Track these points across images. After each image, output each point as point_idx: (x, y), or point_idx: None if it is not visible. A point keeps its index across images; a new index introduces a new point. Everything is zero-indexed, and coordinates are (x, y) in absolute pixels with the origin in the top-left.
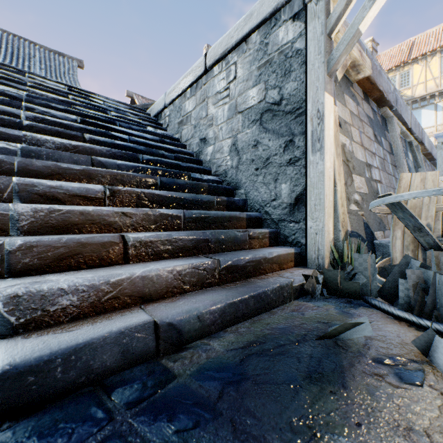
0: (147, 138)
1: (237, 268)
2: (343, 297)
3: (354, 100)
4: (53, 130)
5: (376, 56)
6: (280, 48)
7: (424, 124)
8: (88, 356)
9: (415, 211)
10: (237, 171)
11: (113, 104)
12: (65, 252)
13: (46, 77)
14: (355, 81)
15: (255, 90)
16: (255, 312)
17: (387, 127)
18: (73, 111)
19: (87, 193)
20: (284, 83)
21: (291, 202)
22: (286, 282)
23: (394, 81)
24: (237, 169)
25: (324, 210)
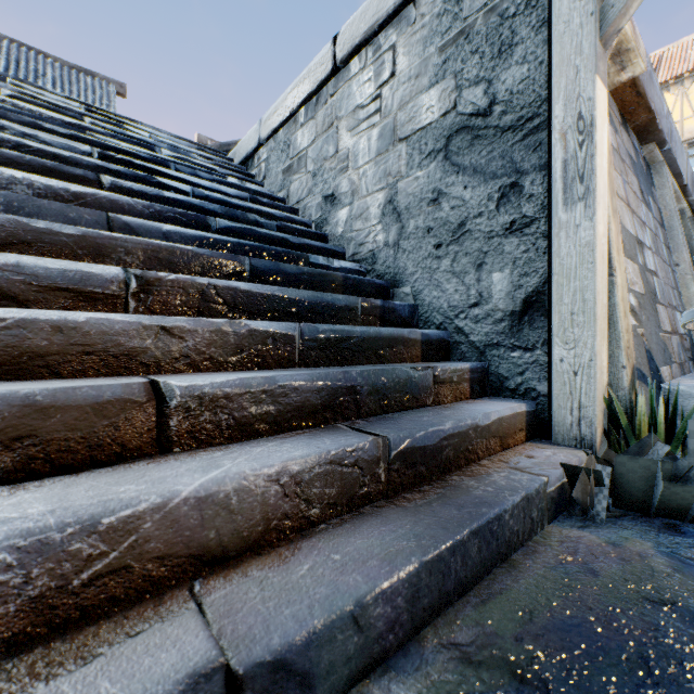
0: (227, 193)
1: (424, 455)
2: (655, 517)
3: (610, 122)
4: (35, 164)
5: None
6: (490, 1)
7: None
8: None
9: None
10: (397, 251)
11: (169, 139)
12: None
13: (47, 89)
14: (613, 86)
15: (433, 93)
16: (481, 570)
17: (653, 179)
18: (86, 140)
19: (84, 284)
20: (497, 71)
21: (513, 308)
22: (535, 485)
23: None
24: (397, 247)
25: (594, 323)
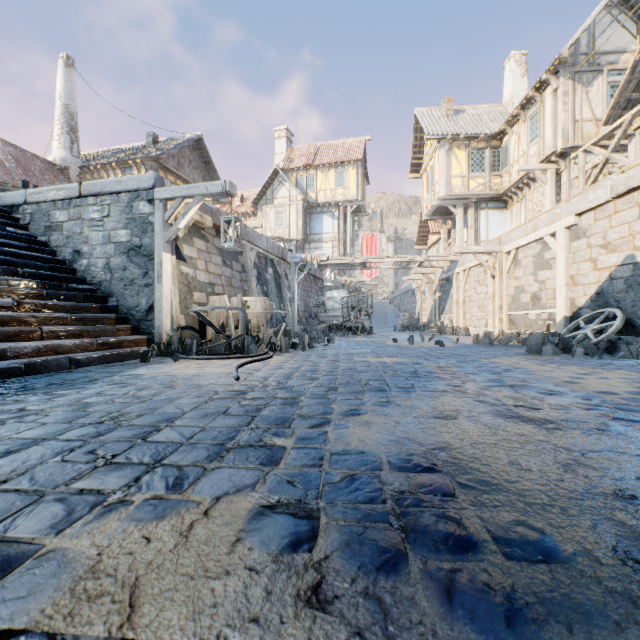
0: (15, 244)
1: (108, 344)
2: (168, 356)
3: (204, 240)
4: None
5: (291, 147)
6: (141, 214)
7: (326, 229)
8: (47, 363)
9: (218, 315)
10: (111, 284)
11: None
12: (14, 334)
13: None
14: (204, 227)
15: (124, 232)
16: (117, 361)
17: (243, 251)
18: None
19: (3, 304)
20: (143, 237)
21: (147, 309)
22: (136, 349)
23: (303, 181)
24: (111, 282)
25: (163, 314)
